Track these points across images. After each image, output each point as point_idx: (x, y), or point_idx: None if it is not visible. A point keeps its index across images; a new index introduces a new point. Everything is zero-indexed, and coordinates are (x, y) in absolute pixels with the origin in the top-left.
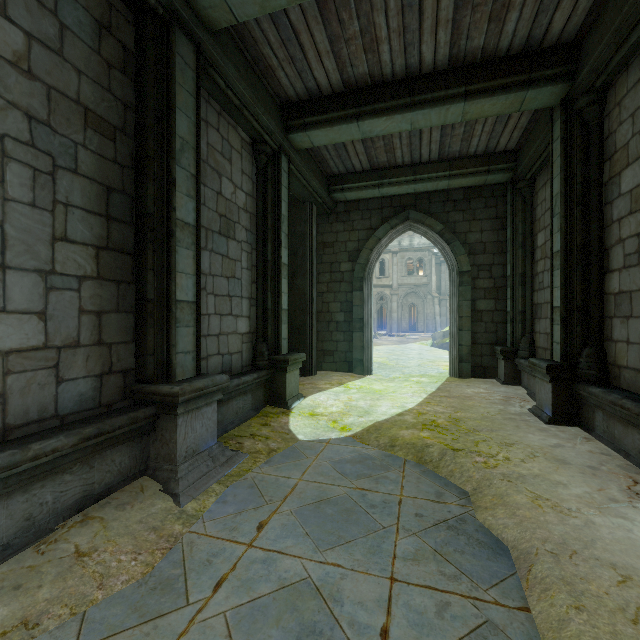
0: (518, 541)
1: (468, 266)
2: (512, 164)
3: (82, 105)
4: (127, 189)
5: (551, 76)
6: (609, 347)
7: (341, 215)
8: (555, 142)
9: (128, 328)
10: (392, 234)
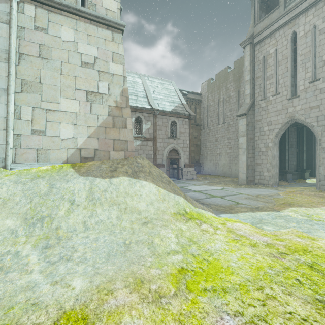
0: None
1: None
2: None
3: None
4: (279, 146)
5: None
6: None
7: None
8: None
9: (279, 163)
10: None
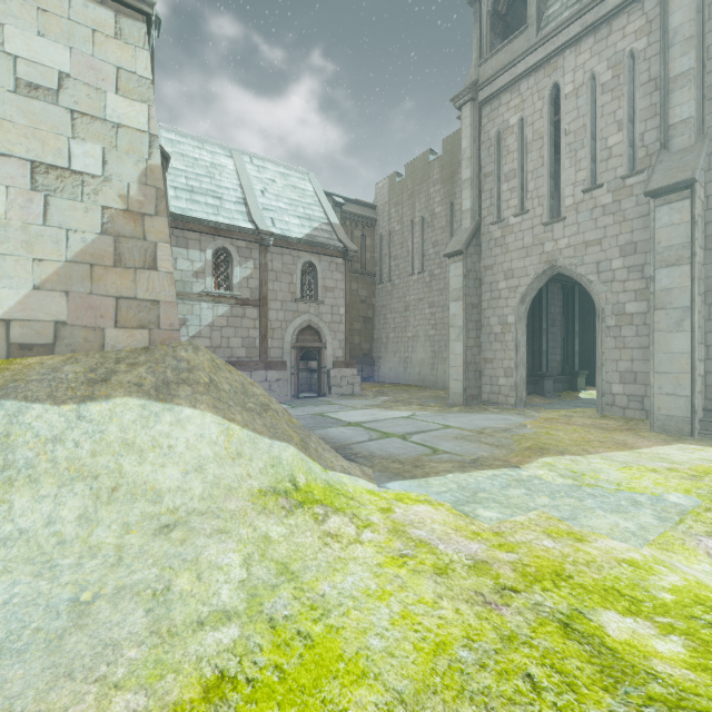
0: None
1: None
2: None
3: None
4: (530, 323)
5: None
6: None
7: None
8: None
9: (530, 358)
10: None
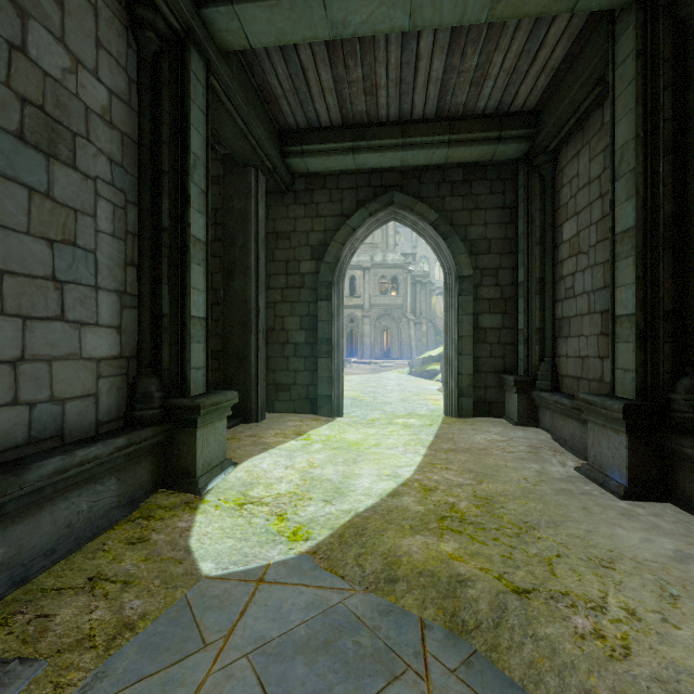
0: None
1: (470, 269)
2: (530, 131)
3: None
4: None
5: None
6: None
7: (301, 195)
8: (620, 66)
9: None
10: (371, 224)
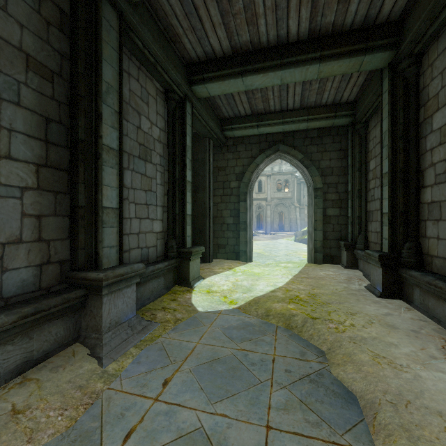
0: (364, 392)
1: (321, 184)
2: (352, 111)
3: (24, 52)
4: (63, 120)
5: (382, 45)
6: (424, 242)
7: (231, 147)
8: (384, 94)
9: (64, 228)
10: (267, 161)
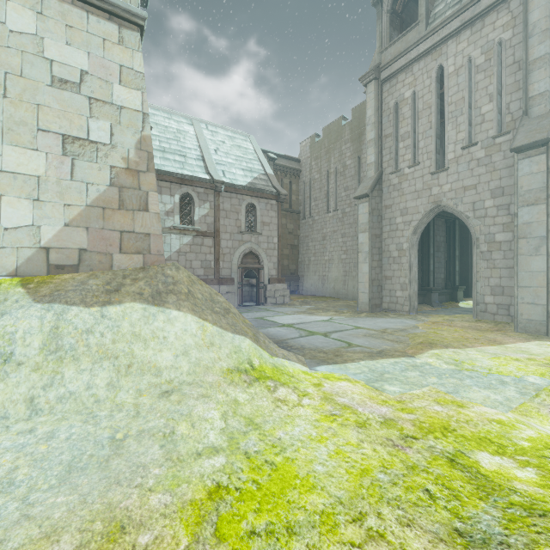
0: None
1: None
2: None
3: None
4: (420, 249)
5: None
6: None
7: None
8: None
9: (420, 276)
10: None
